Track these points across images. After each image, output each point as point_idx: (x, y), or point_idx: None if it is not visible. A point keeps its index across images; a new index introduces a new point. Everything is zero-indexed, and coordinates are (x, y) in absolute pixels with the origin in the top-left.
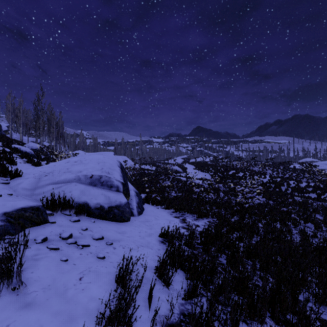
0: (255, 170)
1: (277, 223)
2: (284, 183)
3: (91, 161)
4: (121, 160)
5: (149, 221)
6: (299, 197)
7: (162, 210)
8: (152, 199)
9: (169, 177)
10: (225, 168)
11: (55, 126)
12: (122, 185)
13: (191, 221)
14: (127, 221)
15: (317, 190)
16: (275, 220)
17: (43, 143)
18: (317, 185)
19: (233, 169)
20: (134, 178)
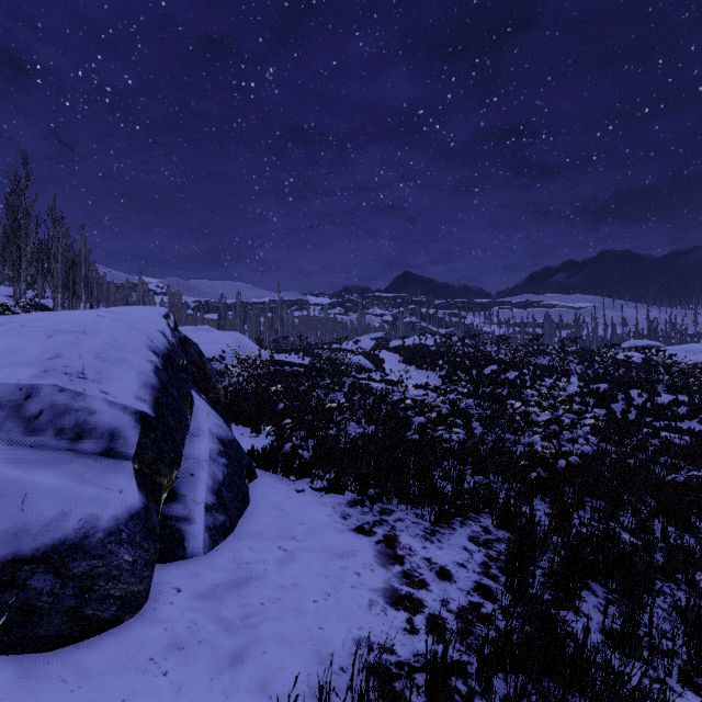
0: (543, 364)
1: (658, 518)
2: (618, 395)
3: (25, 326)
4: (229, 341)
5: (249, 581)
6: (668, 432)
7: (314, 501)
8: (285, 456)
9: (344, 382)
10: (473, 360)
11: (61, 257)
12: (141, 426)
13: (440, 608)
14: (118, 620)
15: (699, 413)
16: (653, 511)
17: (40, 301)
18: (697, 399)
19: (492, 362)
20: (254, 384)
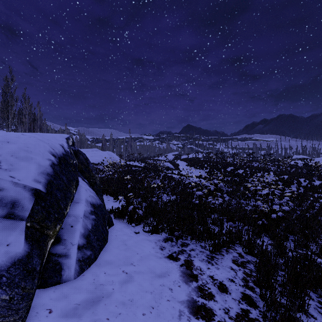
0: (255, 166)
1: None
2: (294, 181)
3: None
4: (106, 155)
5: (101, 299)
6: (321, 199)
7: (144, 238)
8: (129, 213)
9: (160, 175)
10: (221, 164)
11: (28, 116)
12: (35, 198)
13: None
14: None
15: None
16: None
17: None
18: None
19: (231, 165)
20: (117, 175)
